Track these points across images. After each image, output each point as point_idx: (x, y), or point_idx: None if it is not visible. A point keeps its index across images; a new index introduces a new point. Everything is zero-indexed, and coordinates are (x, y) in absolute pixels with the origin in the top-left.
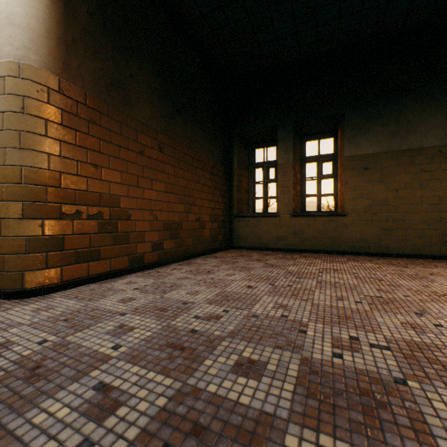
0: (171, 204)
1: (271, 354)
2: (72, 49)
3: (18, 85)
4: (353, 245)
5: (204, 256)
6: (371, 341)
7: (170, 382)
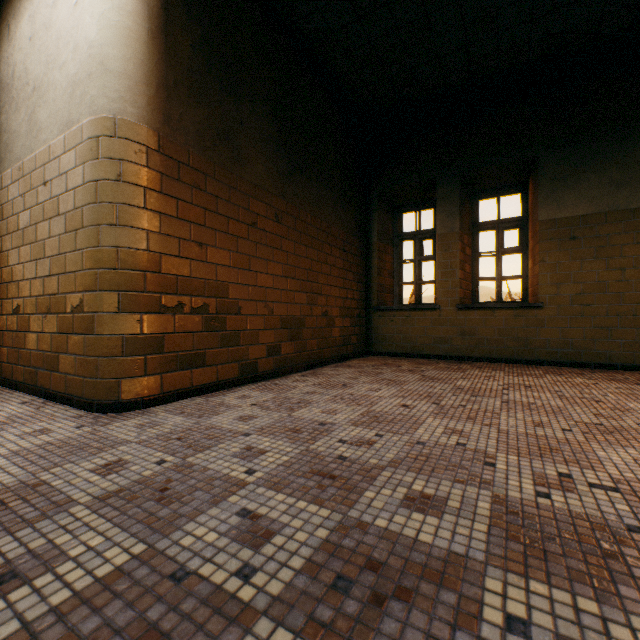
0: (290, 294)
1: (450, 489)
2: (174, 95)
3: (114, 146)
4: (553, 351)
5: (333, 365)
6: (591, 480)
7: (327, 513)
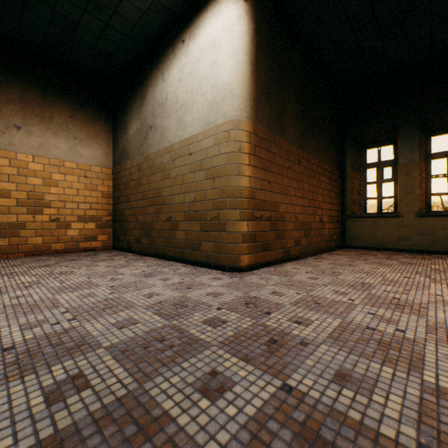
0: (304, 208)
1: None
2: (259, 102)
3: (236, 135)
4: None
5: (326, 253)
6: None
7: (415, 317)
